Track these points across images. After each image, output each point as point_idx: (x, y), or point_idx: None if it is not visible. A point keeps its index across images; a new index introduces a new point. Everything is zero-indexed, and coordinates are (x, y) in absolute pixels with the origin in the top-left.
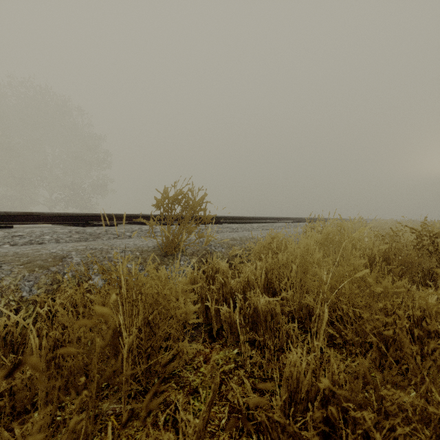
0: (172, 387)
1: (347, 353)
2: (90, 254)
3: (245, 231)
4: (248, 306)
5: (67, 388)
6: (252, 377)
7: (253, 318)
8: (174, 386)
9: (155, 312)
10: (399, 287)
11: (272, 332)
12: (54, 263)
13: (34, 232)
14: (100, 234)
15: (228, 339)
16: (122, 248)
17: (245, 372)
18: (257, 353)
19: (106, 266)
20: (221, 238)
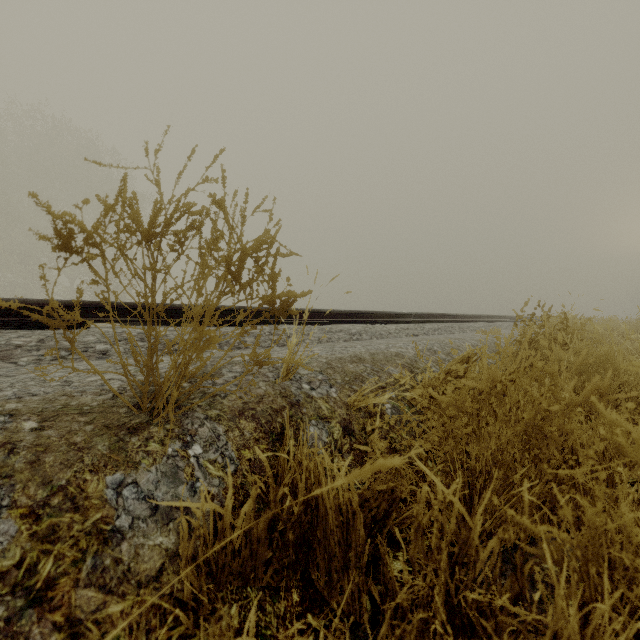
0: None
1: None
2: None
3: (376, 338)
4: None
5: None
6: None
7: None
8: None
9: None
10: None
11: None
12: None
13: None
14: (17, 347)
15: None
16: None
17: None
18: None
19: None
20: (326, 356)
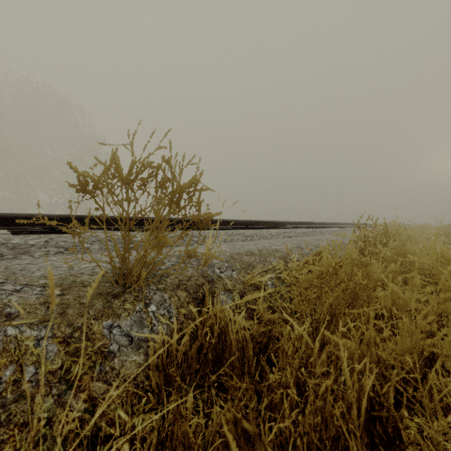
0: None
1: None
2: None
3: (263, 239)
4: None
5: None
6: None
7: None
8: None
9: None
10: None
11: None
12: None
13: None
14: (32, 246)
15: None
16: (28, 279)
17: None
18: None
19: None
20: (230, 251)
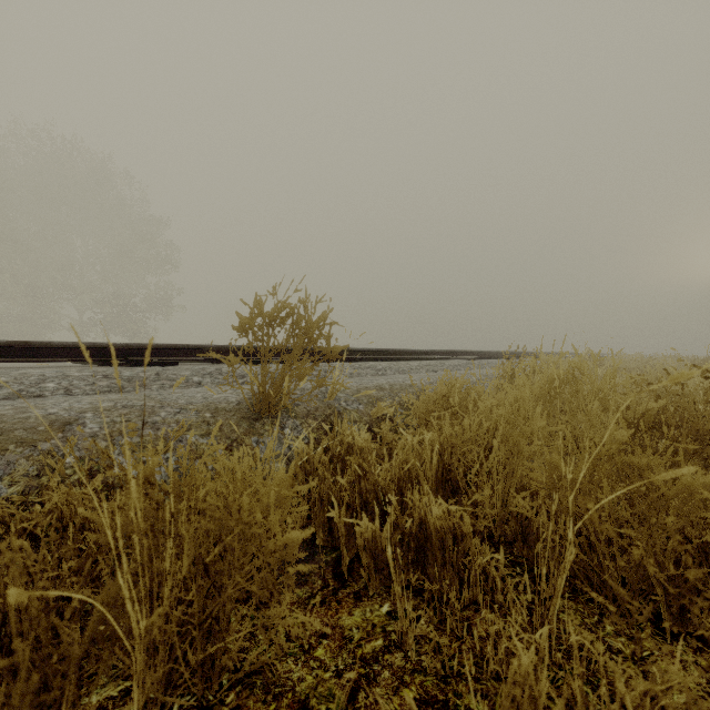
0: (257, 696)
1: (602, 613)
2: (119, 416)
3: (398, 374)
4: (408, 516)
5: (37, 704)
6: (420, 672)
7: (418, 542)
8: (260, 693)
9: (217, 548)
10: (707, 486)
11: (455, 570)
12: (48, 435)
13: (27, 375)
14: (147, 379)
15: (371, 583)
16: (179, 405)
17: (404, 658)
18: (430, 624)
19: (147, 439)
20: (357, 386)
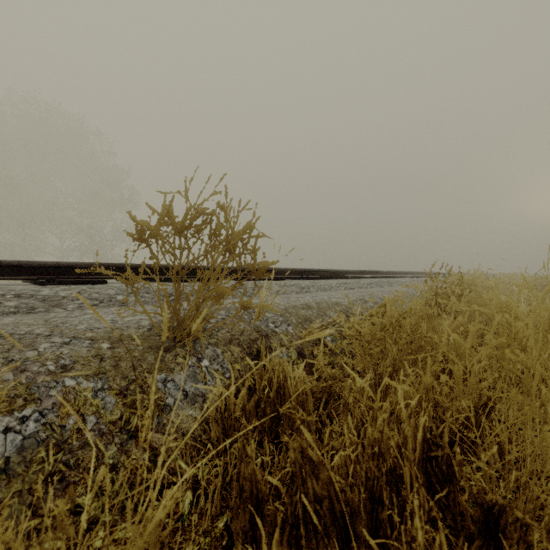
0: None
1: None
2: None
3: (321, 291)
4: None
5: None
6: None
7: None
8: None
9: None
10: None
11: None
12: None
13: None
14: (64, 298)
15: None
16: (74, 332)
17: None
18: None
19: None
20: (284, 304)
